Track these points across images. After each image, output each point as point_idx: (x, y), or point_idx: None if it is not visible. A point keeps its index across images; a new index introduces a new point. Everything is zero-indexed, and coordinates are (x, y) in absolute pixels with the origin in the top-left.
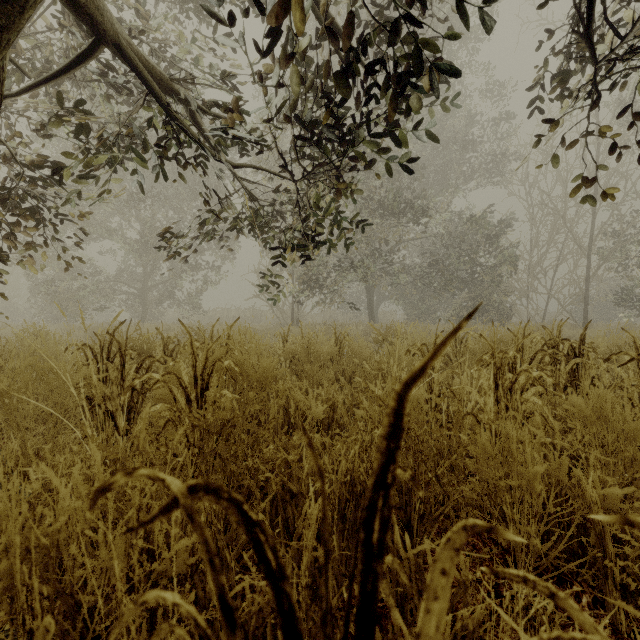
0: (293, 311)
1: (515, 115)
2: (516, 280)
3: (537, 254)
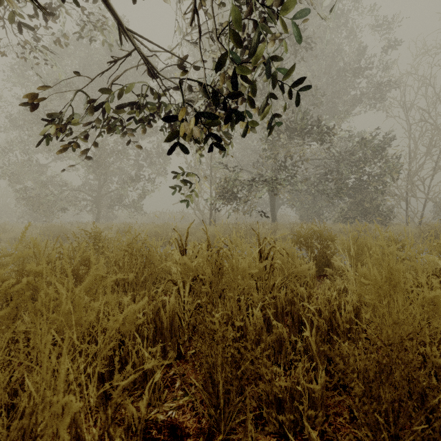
0: (211, 213)
1: (397, 48)
2: (396, 187)
3: (415, 165)
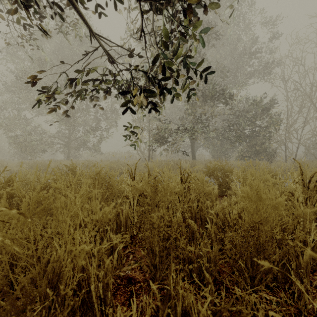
0: (149, 153)
1: (279, 38)
2: (278, 135)
3: (291, 120)
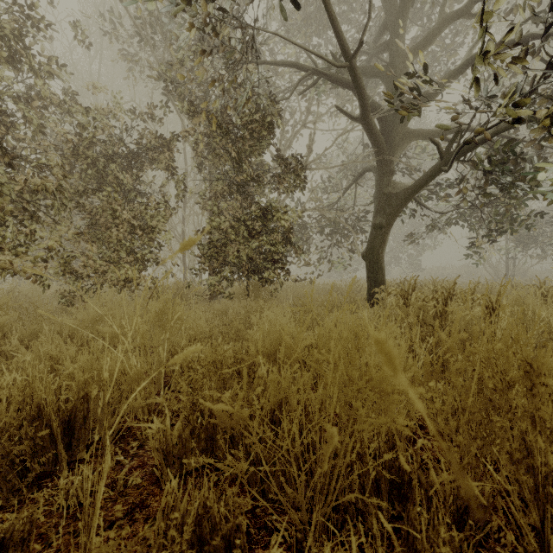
0: (507, 268)
1: None
2: None
3: None
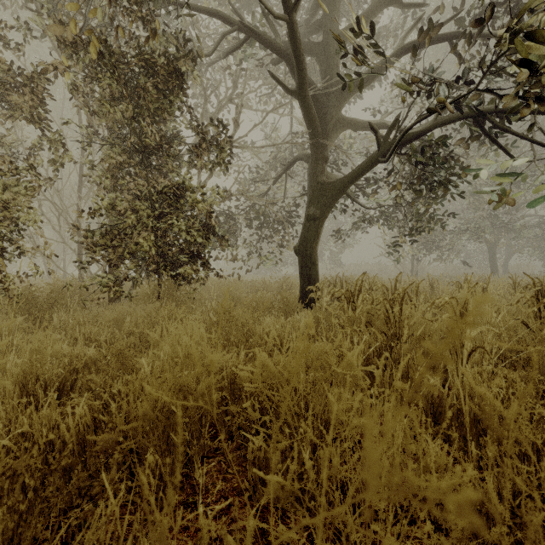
0: (412, 265)
1: None
2: None
3: None
